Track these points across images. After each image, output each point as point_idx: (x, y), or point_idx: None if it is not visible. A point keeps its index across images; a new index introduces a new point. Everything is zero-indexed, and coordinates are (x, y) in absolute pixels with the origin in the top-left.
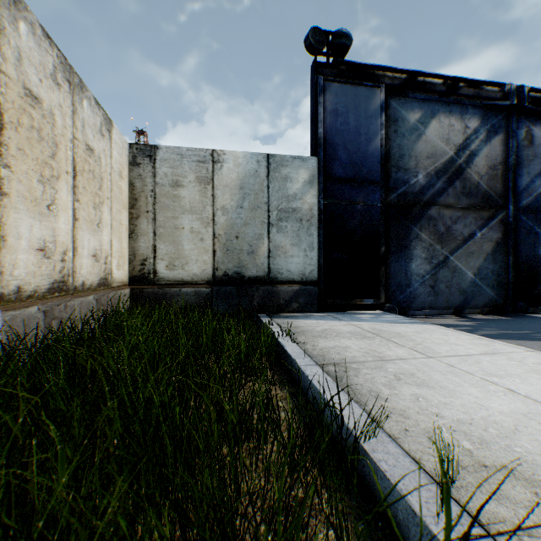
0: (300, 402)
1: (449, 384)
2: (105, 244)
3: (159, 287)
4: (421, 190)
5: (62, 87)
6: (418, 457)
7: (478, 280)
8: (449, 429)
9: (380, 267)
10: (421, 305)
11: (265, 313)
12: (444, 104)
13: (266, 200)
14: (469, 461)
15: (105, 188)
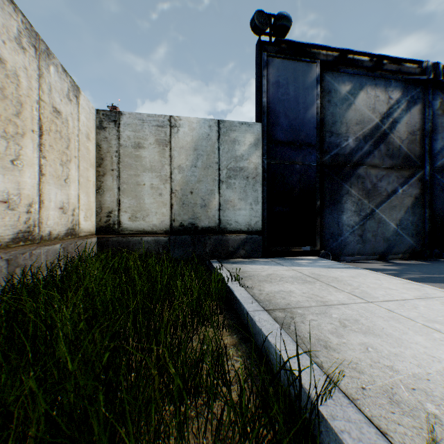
0: (249, 349)
1: (394, 331)
2: (72, 198)
3: (123, 236)
4: (351, 152)
5: (28, 51)
6: (383, 427)
7: (400, 230)
8: (407, 387)
9: (316, 219)
10: (351, 252)
11: (216, 258)
12: (370, 78)
13: (217, 160)
14: (441, 433)
15: (72, 147)
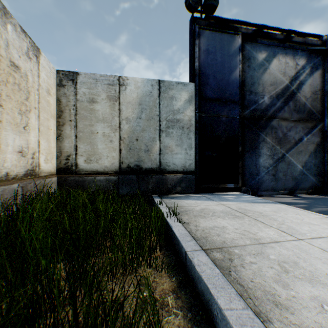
0: (189, 297)
1: None
2: (32, 143)
3: (79, 176)
4: (266, 108)
5: None
6: None
7: (305, 170)
8: None
9: (238, 161)
10: (266, 188)
11: (157, 194)
12: (281, 48)
13: (158, 113)
14: None
15: (32, 99)
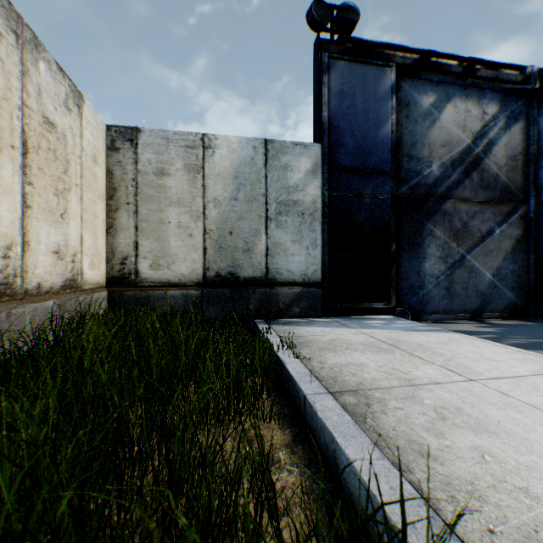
0: (308, 452)
1: (515, 426)
2: (72, 239)
3: (141, 290)
4: (435, 182)
5: (5, 38)
6: None
7: (497, 281)
8: None
9: (391, 267)
10: (435, 309)
11: (263, 318)
12: (460, 87)
13: (264, 192)
14: None
15: (72, 172)
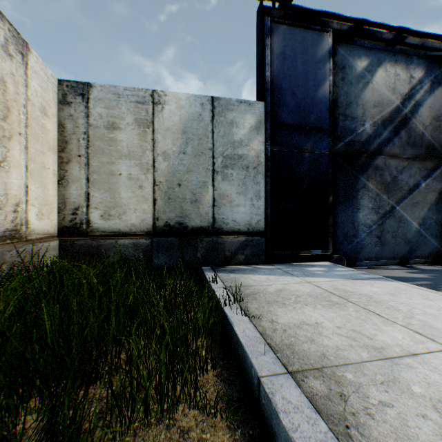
0: None
1: None
2: (14, 188)
3: (92, 239)
4: (368, 139)
5: None
6: None
7: (423, 230)
8: None
9: (328, 217)
10: (367, 255)
11: (210, 265)
12: (389, 53)
13: (211, 146)
14: None
15: (14, 120)
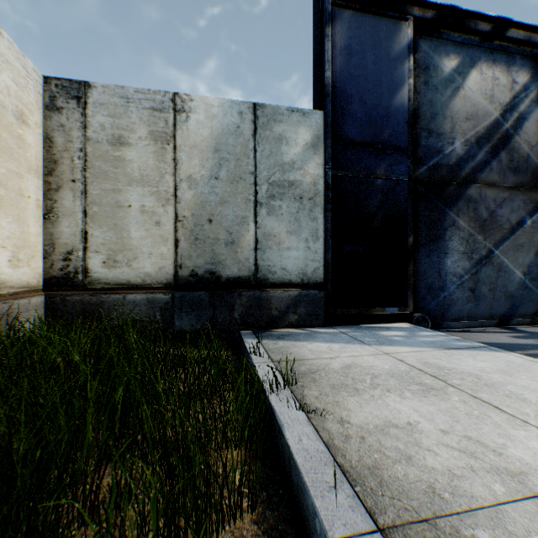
0: None
1: None
2: None
3: (92, 294)
4: (458, 162)
5: None
6: None
7: (528, 281)
8: None
9: (407, 264)
10: (458, 314)
11: (251, 329)
12: (486, 51)
13: (252, 169)
14: None
15: None
